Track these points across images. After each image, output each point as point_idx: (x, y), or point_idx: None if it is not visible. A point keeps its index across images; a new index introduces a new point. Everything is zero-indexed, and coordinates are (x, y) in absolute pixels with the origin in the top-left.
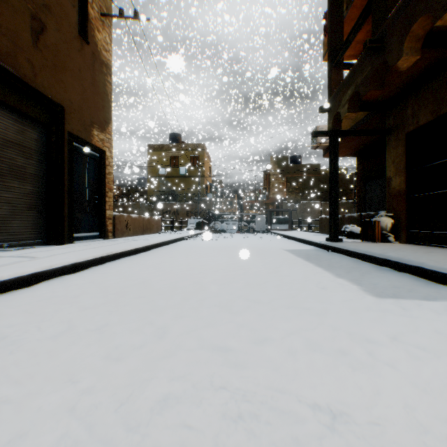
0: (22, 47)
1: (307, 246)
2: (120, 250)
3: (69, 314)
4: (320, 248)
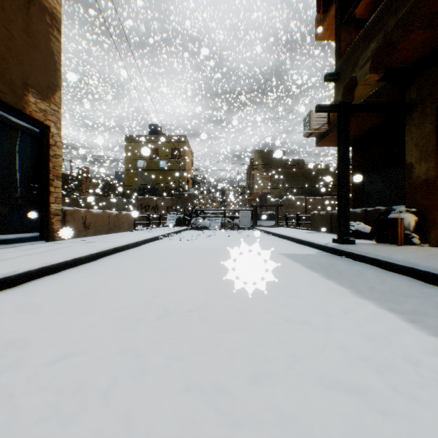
0: None
1: (307, 248)
2: (39, 265)
3: None
4: (326, 253)
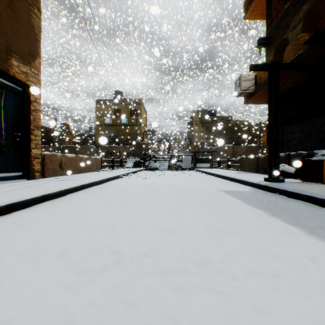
0: None
1: (241, 185)
2: (7, 201)
3: None
4: (259, 190)
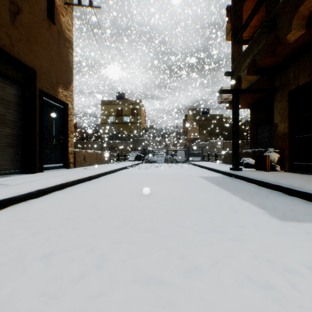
0: (2, 24)
1: (216, 173)
2: (77, 178)
3: (22, 240)
4: (225, 175)
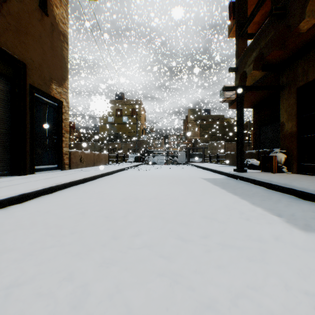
0: None
1: (219, 175)
2: (69, 180)
3: None
4: (229, 177)
